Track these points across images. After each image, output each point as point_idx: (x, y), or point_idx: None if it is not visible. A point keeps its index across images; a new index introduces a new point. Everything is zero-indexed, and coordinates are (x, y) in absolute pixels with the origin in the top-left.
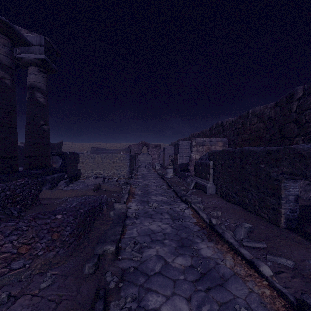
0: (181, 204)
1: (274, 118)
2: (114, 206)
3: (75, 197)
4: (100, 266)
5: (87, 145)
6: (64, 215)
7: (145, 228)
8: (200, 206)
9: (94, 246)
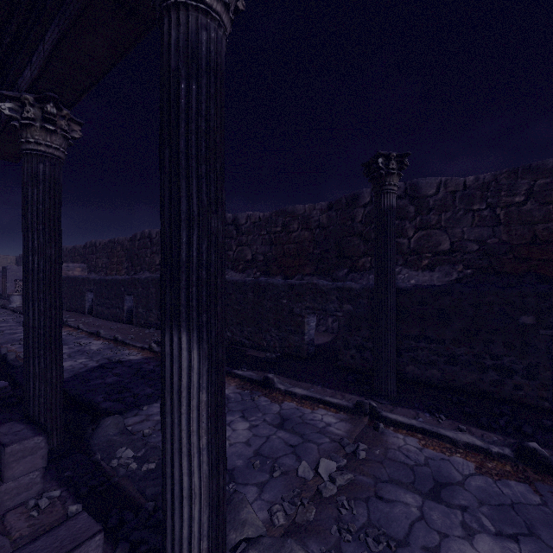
0: None
1: (129, 250)
2: None
3: None
4: None
5: None
6: None
7: None
8: None
9: None
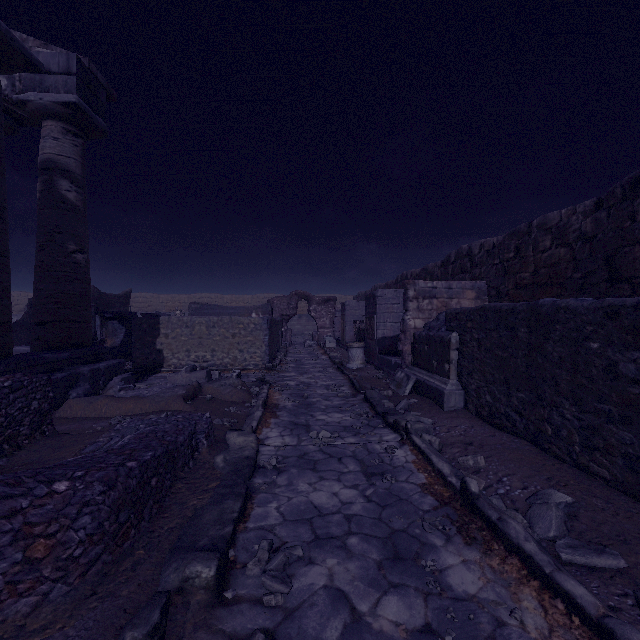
0: (387, 433)
1: (593, 235)
2: (227, 440)
3: (140, 414)
4: (171, 629)
5: (184, 299)
6: (76, 483)
7: (299, 499)
8: (433, 440)
9: (163, 558)
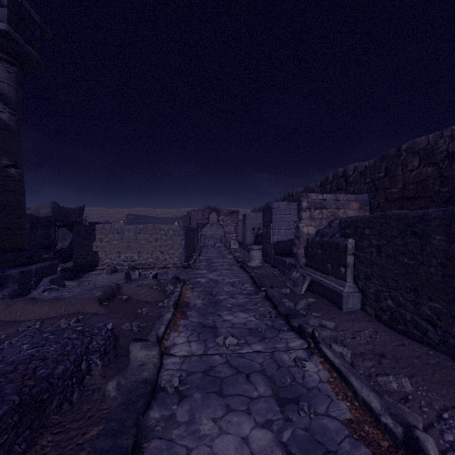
0: (292, 338)
1: None
2: (129, 353)
3: (54, 318)
4: None
5: (126, 212)
6: None
7: (200, 453)
8: (344, 352)
9: None
